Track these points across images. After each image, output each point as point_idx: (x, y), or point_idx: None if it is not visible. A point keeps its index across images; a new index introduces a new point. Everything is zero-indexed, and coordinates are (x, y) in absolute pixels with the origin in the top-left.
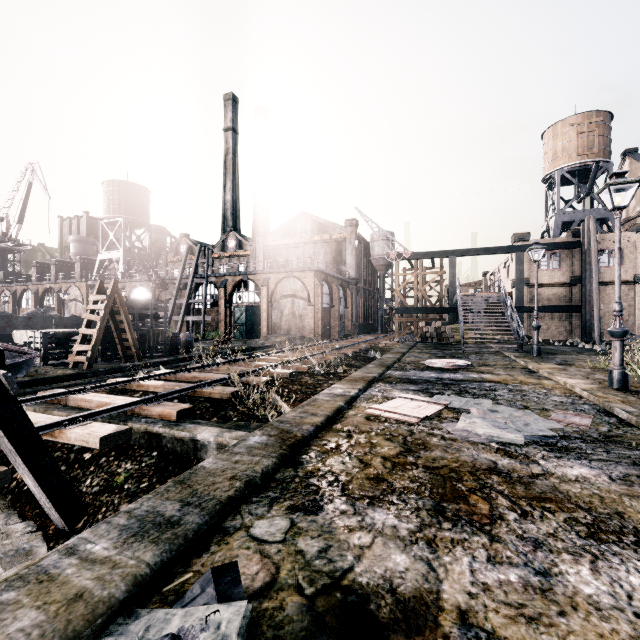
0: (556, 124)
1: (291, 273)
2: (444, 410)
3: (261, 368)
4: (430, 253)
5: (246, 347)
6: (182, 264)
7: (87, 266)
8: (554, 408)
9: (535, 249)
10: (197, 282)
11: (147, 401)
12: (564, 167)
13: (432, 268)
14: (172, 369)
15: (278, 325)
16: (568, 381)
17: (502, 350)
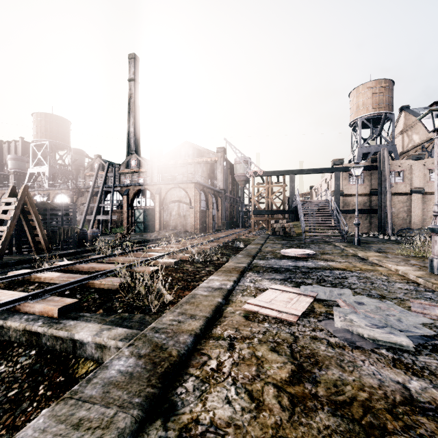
0: (358, 87)
1: (177, 184)
2: (314, 303)
3: (150, 258)
4: (276, 172)
5: (142, 239)
6: (94, 177)
7: (19, 177)
8: (406, 297)
9: (356, 167)
10: (106, 190)
11: (31, 297)
12: (364, 116)
13: (277, 183)
14: (77, 259)
15: (168, 223)
16: (399, 268)
17: (332, 241)
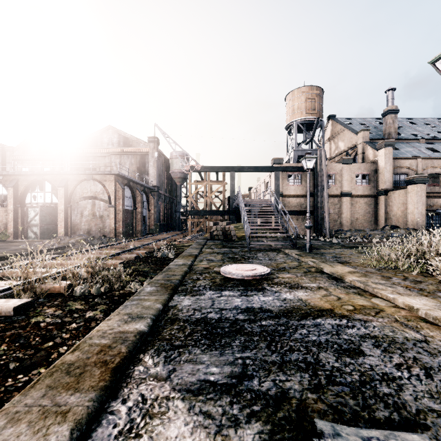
0: (294, 90)
1: (91, 176)
2: None
3: None
4: (216, 167)
5: (18, 252)
6: None
7: None
8: None
9: (307, 159)
10: None
11: None
12: (299, 119)
13: (216, 181)
14: None
15: (77, 225)
16: (414, 304)
17: (281, 247)
